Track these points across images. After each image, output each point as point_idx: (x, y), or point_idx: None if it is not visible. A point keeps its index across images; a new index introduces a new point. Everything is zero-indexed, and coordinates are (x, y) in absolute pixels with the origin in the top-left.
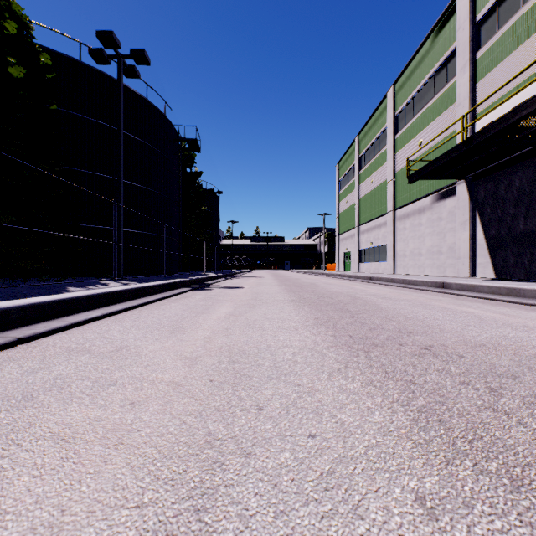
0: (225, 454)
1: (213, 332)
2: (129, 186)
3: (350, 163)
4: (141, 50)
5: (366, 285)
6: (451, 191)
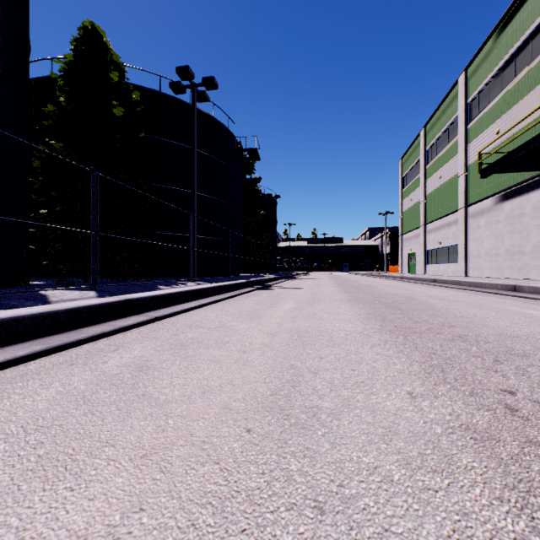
0: (303, 372)
1: (282, 319)
2: (198, 197)
3: (415, 158)
4: (211, 78)
5: (428, 287)
6: (536, 183)
